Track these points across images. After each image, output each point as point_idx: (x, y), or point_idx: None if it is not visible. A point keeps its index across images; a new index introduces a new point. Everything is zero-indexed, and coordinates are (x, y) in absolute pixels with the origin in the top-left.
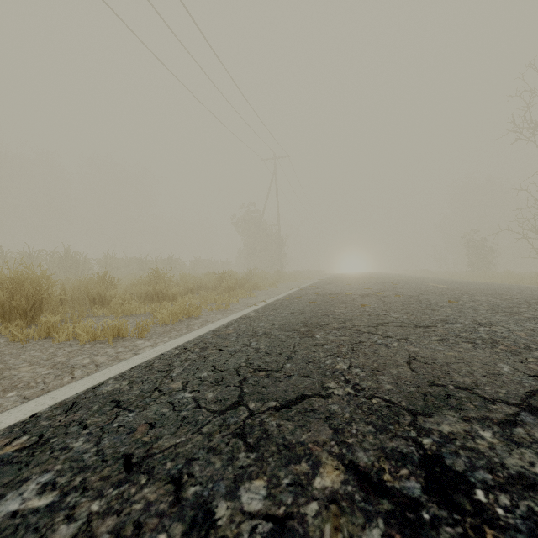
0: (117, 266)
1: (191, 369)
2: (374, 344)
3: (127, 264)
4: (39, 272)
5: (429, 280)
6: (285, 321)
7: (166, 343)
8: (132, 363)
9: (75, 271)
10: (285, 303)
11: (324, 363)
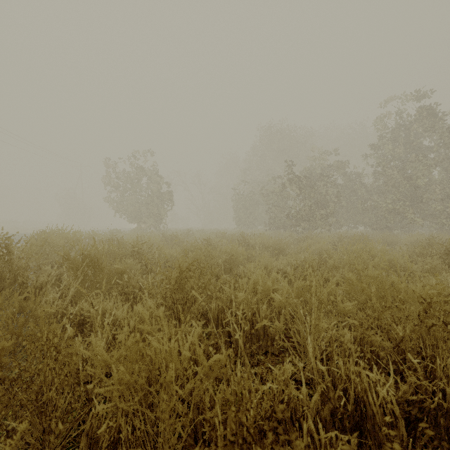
0: None
1: None
2: None
3: None
4: None
5: None
6: None
7: None
8: None
9: None
10: None
11: None
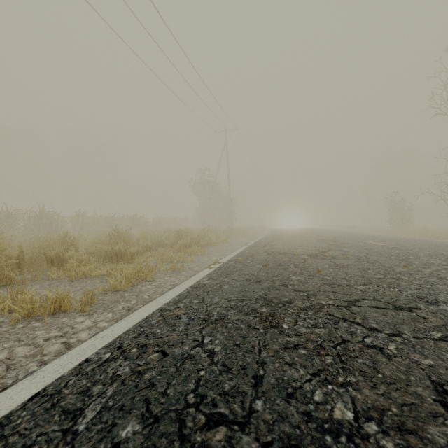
0: (88, 223)
1: (111, 409)
2: (364, 346)
3: (97, 221)
4: (17, 229)
5: (362, 236)
6: (241, 294)
7: (100, 333)
8: (36, 384)
9: (49, 228)
10: (238, 265)
11: (313, 401)
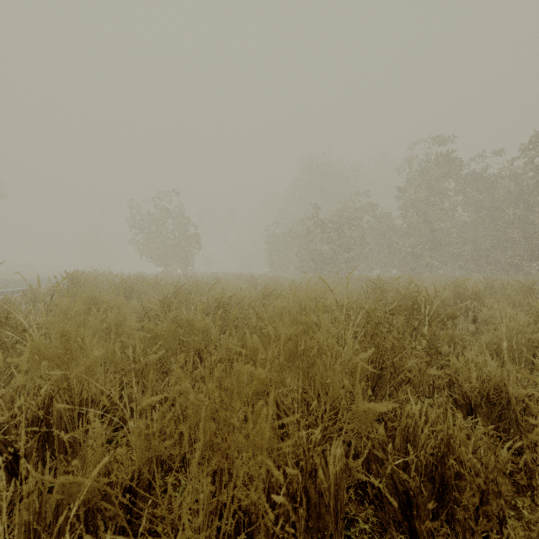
0: None
1: None
2: None
3: None
4: None
5: None
6: None
7: None
8: None
9: None
10: None
11: None
